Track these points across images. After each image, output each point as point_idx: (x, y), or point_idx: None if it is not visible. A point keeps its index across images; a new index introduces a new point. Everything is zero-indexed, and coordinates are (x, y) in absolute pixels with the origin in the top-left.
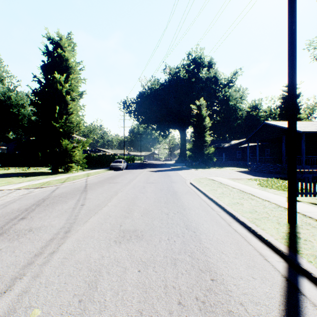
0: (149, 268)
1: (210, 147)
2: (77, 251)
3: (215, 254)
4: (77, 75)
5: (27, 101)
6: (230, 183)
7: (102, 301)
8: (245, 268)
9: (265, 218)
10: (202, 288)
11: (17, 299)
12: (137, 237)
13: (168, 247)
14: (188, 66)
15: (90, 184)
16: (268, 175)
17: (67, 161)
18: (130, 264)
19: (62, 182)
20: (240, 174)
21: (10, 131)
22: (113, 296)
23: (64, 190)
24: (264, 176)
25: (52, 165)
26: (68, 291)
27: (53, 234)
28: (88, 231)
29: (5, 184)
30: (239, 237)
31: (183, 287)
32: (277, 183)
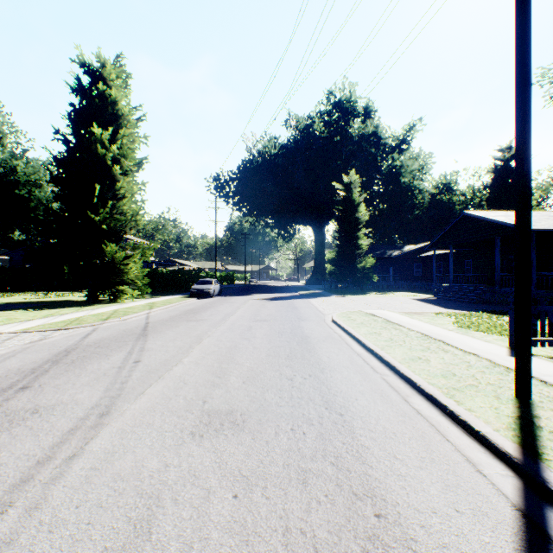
0: (254, 491)
1: (367, 256)
2: (119, 455)
3: (382, 460)
4: (132, 130)
5: (45, 176)
6: (404, 320)
7: None
8: (440, 489)
9: (471, 388)
10: (358, 533)
11: None
12: (235, 424)
13: (292, 446)
14: (328, 114)
15: (154, 324)
16: (470, 306)
17: (114, 282)
18: (217, 482)
19: (104, 319)
20: (421, 304)
21: (15, 228)
22: (181, 552)
23: (106, 335)
24: (464, 308)
25: (89, 288)
26: (93, 542)
27: (77, 418)
28: (143, 412)
29: (2, 322)
30: (425, 424)
31: (320, 532)
32: (487, 320)
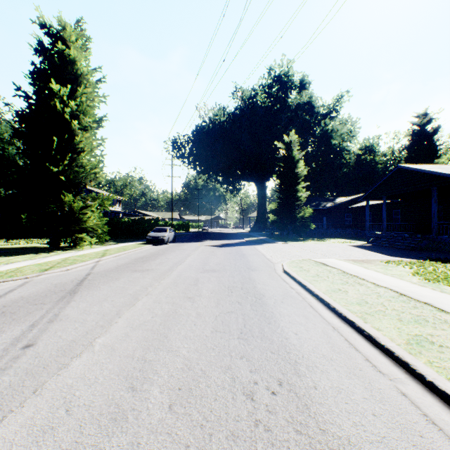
0: None
1: (305, 207)
2: None
3: None
4: (91, 89)
5: None
6: (360, 271)
7: None
8: None
9: None
10: None
11: None
12: None
13: None
14: (269, 87)
15: (95, 275)
16: (411, 254)
17: (75, 230)
18: None
19: (44, 270)
20: (362, 251)
21: None
22: None
23: (29, 292)
24: (407, 256)
25: (50, 236)
26: None
27: None
28: None
29: None
30: None
31: None
32: (445, 270)
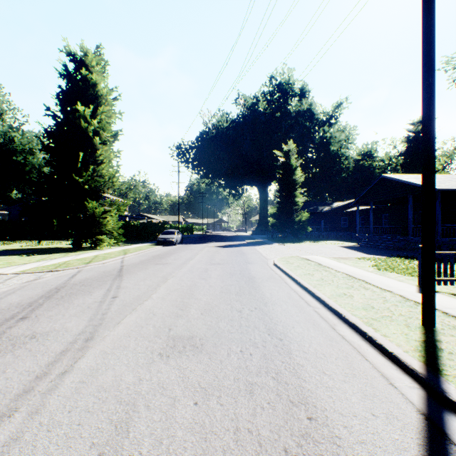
0: (211, 399)
1: (302, 211)
2: (101, 371)
3: (313, 375)
4: (109, 107)
5: (37, 145)
6: (332, 263)
7: (136, 455)
8: (360, 398)
9: (387, 318)
10: (294, 432)
11: (0, 453)
12: (195, 347)
13: (241, 364)
14: (271, 94)
15: (128, 266)
16: (387, 252)
17: (95, 232)
18: (181, 392)
19: (87, 263)
20: (347, 250)
21: (13, 188)
22: (153, 447)
23: (89, 275)
24: (382, 254)
25: (74, 237)
26: (83, 439)
27: (67, 342)
28: (120, 337)
29: (3, 265)
30: (349, 347)
31: (263, 431)
32: (401, 263)
